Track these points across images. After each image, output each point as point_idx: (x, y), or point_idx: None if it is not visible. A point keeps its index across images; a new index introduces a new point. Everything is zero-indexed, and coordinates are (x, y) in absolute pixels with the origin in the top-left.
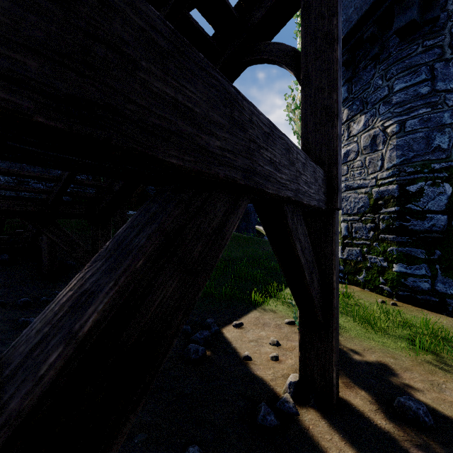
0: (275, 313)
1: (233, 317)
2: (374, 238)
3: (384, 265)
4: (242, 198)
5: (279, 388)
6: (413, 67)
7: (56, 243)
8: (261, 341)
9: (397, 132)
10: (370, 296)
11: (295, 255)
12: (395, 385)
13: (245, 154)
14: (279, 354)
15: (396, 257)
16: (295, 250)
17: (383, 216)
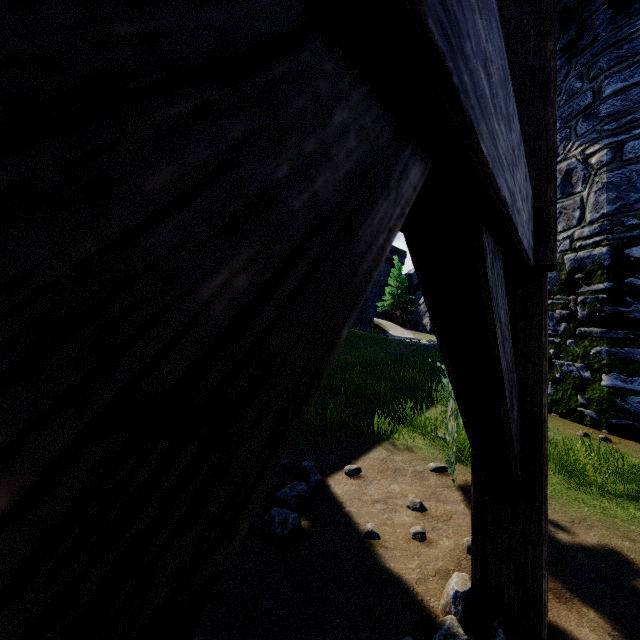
0: (412, 451)
1: (344, 458)
2: (567, 333)
3: (586, 376)
4: (410, 151)
5: (433, 599)
6: (636, 55)
7: None
8: (393, 502)
9: (608, 162)
10: (562, 425)
11: (490, 354)
12: None
13: None
14: (425, 527)
15: (607, 364)
16: (493, 343)
17: (583, 297)
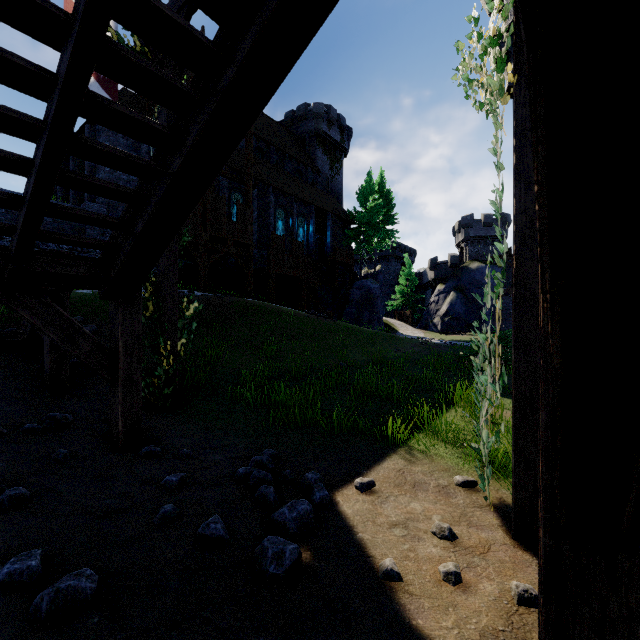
0: (433, 461)
1: (354, 468)
2: None
3: None
4: None
5: None
6: None
7: (38, 328)
8: (415, 526)
9: None
10: None
11: None
12: None
13: None
14: (458, 563)
15: None
16: None
17: None
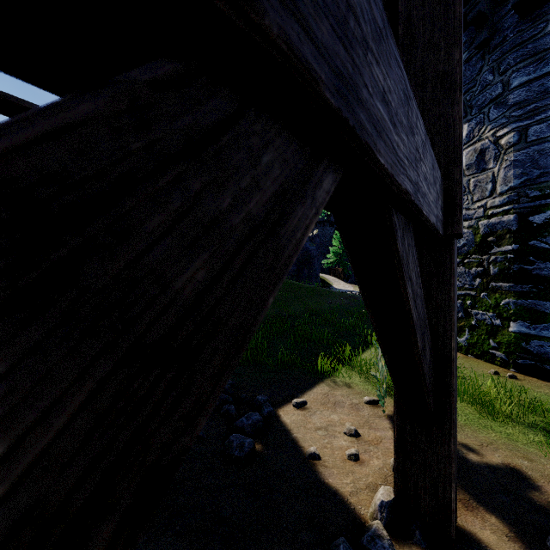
0: (350, 387)
1: (292, 392)
2: (481, 287)
3: (496, 324)
4: (324, 166)
5: (363, 508)
6: (538, 53)
7: None
8: (332, 429)
9: (515, 143)
10: (477, 364)
11: (403, 307)
12: (540, 506)
13: (338, 30)
14: (359, 450)
15: (514, 313)
16: (405, 299)
17: (494, 257)
